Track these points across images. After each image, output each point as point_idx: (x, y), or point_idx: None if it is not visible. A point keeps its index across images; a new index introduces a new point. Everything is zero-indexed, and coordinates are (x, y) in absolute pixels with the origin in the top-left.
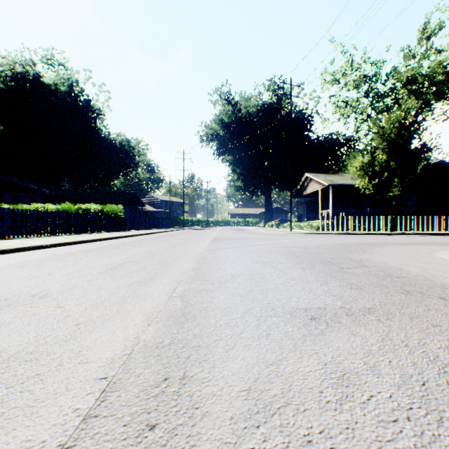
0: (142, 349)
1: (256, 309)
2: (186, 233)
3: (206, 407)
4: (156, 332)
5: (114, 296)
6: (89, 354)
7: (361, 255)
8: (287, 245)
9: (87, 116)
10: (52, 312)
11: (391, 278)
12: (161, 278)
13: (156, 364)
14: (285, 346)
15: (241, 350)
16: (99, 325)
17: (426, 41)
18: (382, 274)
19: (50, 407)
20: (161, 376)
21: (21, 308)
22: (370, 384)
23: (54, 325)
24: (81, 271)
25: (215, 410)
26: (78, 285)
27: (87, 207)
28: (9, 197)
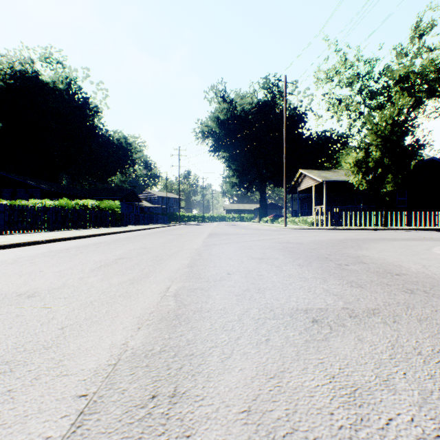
0: (130, 358)
1: (253, 310)
2: (182, 228)
3: (199, 436)
4: (146, 338)
5: (105, 295)
6: (70, 365)
7: (358, 251)
8: (282, 241)
9: (85, 114)
10: (37, 314)
11: (392, 276)
12: (155, 276)
13: (144, 377)
14: (287, 355)
15: (239, 359)
16: (86, 329)
17: (418, 39)
18: (381, 271)
19: (16, 435)
20: (148, 393)
21: (5, 309)
22: (387, 404)
23: (37, 328)
24: (73, 267)
25: (209, 439)
26: (68, 283)
27: (84, 203)
28: (8, 193)
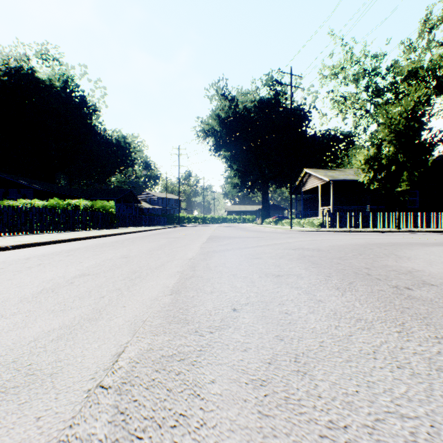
0: None
1: None
2: (181, 230)
3: None
4: None
5: None
6: None
7: (401, 262)
8: (295, 247)
9: (82, 112)
10: None
11: None
12: (111, 316)
13: None
14: None
15: None
16: None
17: (428, 33)
18: None
19: None
20: None
21: None
22: None
23: None
24: None
25: None
26: None
27: (76, 203)
28: None
